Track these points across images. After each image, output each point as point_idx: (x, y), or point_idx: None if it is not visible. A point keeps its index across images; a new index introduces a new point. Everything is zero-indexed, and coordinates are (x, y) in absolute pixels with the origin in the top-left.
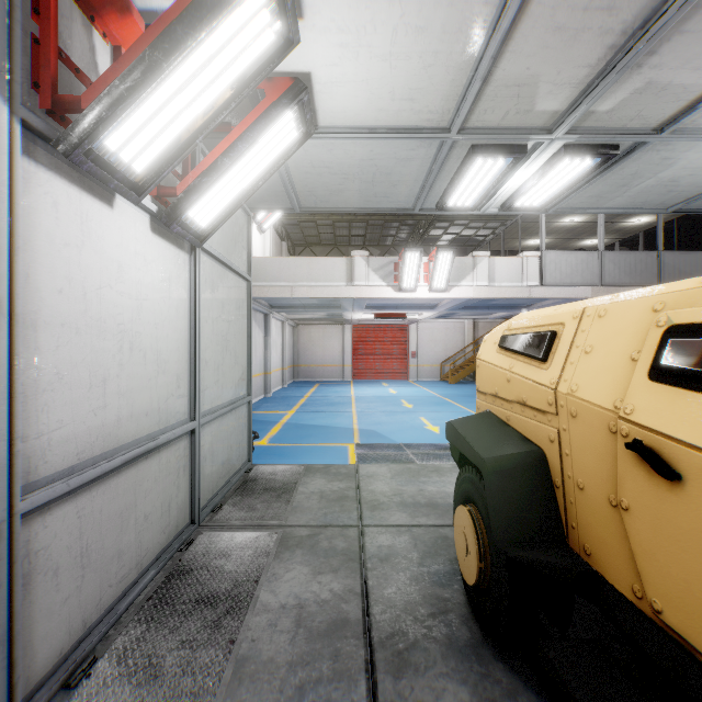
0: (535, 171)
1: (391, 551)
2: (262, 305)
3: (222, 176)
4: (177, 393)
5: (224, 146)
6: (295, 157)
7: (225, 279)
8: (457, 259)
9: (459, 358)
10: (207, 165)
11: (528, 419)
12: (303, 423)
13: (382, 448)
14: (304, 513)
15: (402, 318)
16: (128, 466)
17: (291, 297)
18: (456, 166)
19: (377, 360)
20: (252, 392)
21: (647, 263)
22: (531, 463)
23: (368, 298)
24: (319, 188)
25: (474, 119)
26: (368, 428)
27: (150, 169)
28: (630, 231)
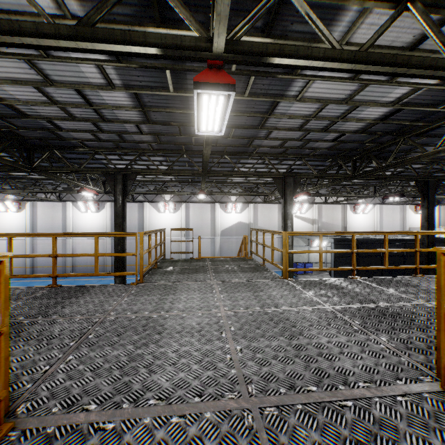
0: None
1: None
2: None
3: None
4: None
5: None
6: None
7: None
8: None
9: None
10: None
11: None
12: None
13: None
14: None
15: None
16: None
17: None
18: None
19: None
20: None
21: None
22: None
23: None
24: None
25: None
26: None
27: None
28: None
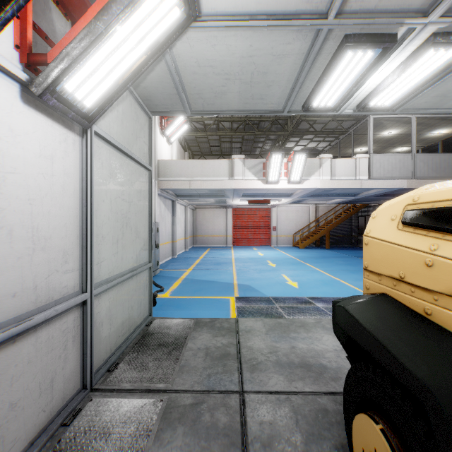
0: (396, 67)
1: (273, 430)
2: (170, 194)
3: (96, 42)
4: (63, 268)
5: (97, 9)
6: (183, 55)
7: (125, 165)
8: (308, 160)
9: (306, 231)
10: (80, 29)
11: None
12: (197, 279)
13: (256, 301)
14: (190, 374)
15: (267, 203)
16: None
17: (189, 188)
18: (326, 63)
19: (250, 232)
20: (163, 254)
21: (448, 162)
22: None
23: (244, 189)
24: (205, 90)
25: None
26: (244, 283)
27: None
28: (430, 141)
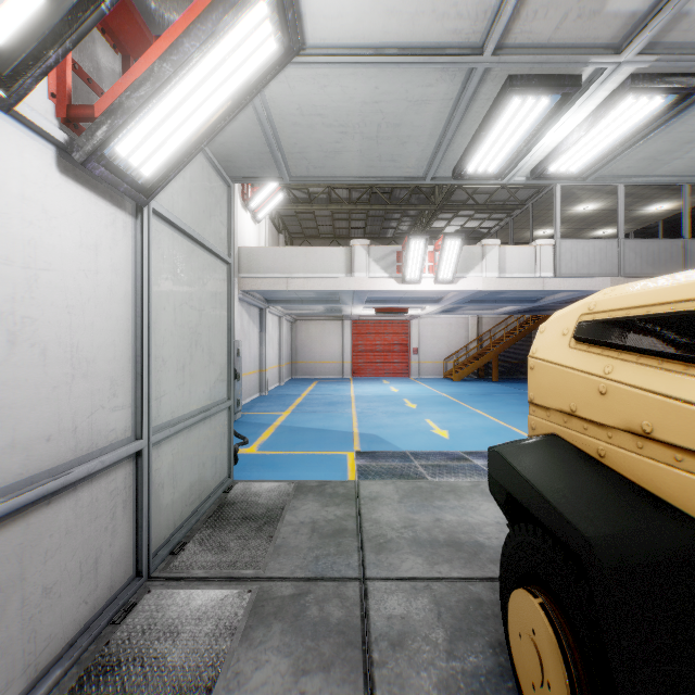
0: (583, 120)
1: (405, 626)
2: (257, 299)
3: (161, 90)
4: (111, 403)
5: (163, 45)
6: (279, 99)
7: (194, 257)
8: (465, 248)
9: (462, 354)
10: (139, 73)
11: (657, 463)
12: (298, 426)
13: (385, 457)
14: (289, 557)
15: (403, 313)
16: (7, 523)
17: (286, 290)
18: (484, 112)
19: (378, 356)
20: (246, 390)
21: (671, 252)
22: (686, 554)
23: (368, 291)
24: (311, 147)
25: (518, 29)
26: (369, 432)
27: (21, 47)
28: (647, 220)
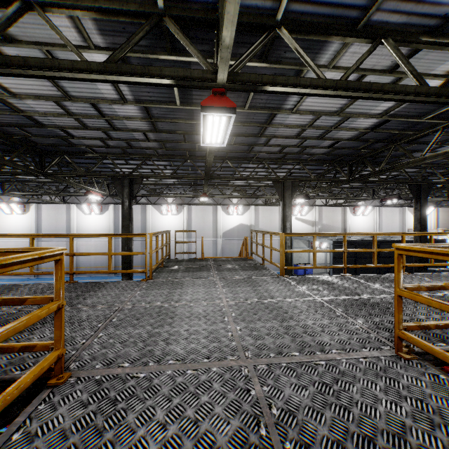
0: None
1: None
2: None
3: None
4: None
5: None
6: None
7: None
8: None
9: None
10: None
11: None
12: None
13: None
14: None
15: None
16: None
17: None
18: None
19: None
20: None
21: None
22: None
23: None
24: None
25: None
26: None
27: None
28: None
